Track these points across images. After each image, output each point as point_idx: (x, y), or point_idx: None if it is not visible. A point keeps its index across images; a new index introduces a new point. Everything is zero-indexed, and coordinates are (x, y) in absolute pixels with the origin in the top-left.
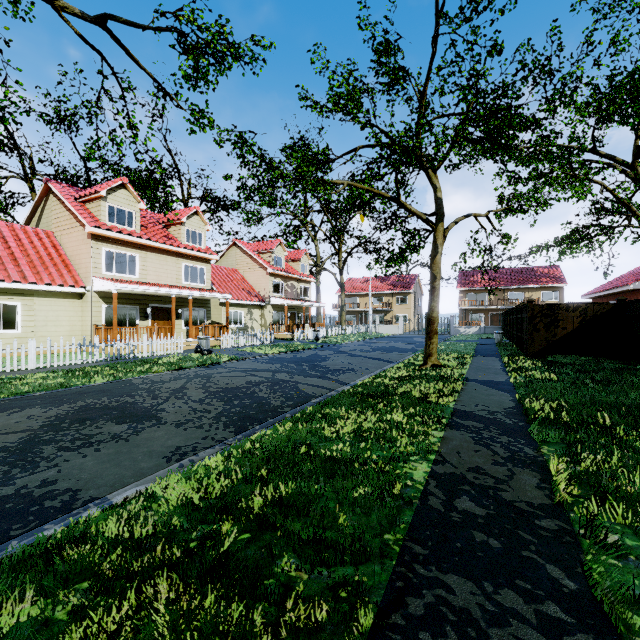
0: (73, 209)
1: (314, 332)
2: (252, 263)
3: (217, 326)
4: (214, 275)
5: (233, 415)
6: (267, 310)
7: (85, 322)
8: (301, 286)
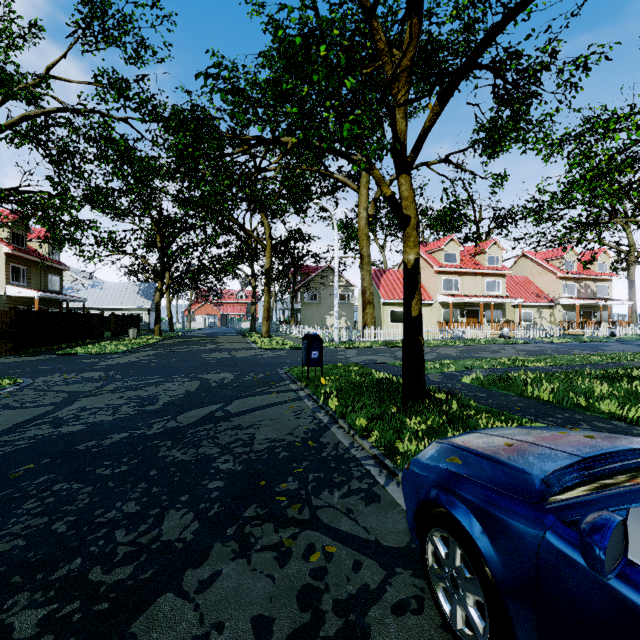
0: (427, 258)
1: (609, 329)
2: (541, 270)
3: (511, 322)
4: (506, 284)
5: (532, 354)
6: (556, 309)
7: (433, 319)
8: (598, 285)
